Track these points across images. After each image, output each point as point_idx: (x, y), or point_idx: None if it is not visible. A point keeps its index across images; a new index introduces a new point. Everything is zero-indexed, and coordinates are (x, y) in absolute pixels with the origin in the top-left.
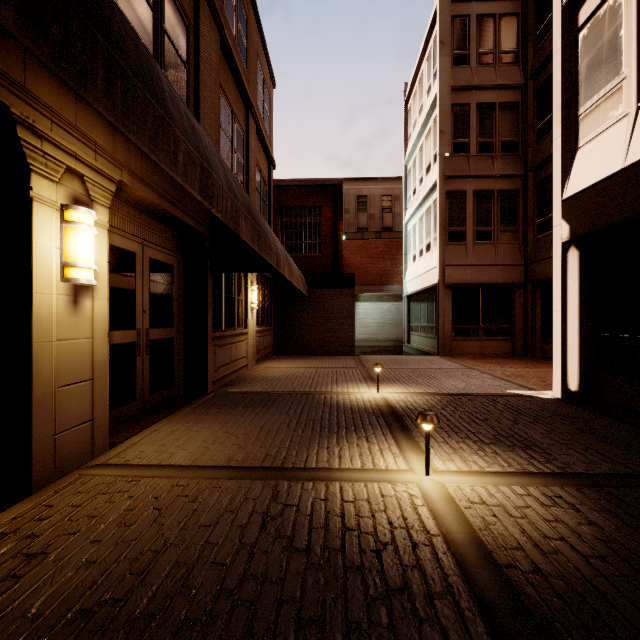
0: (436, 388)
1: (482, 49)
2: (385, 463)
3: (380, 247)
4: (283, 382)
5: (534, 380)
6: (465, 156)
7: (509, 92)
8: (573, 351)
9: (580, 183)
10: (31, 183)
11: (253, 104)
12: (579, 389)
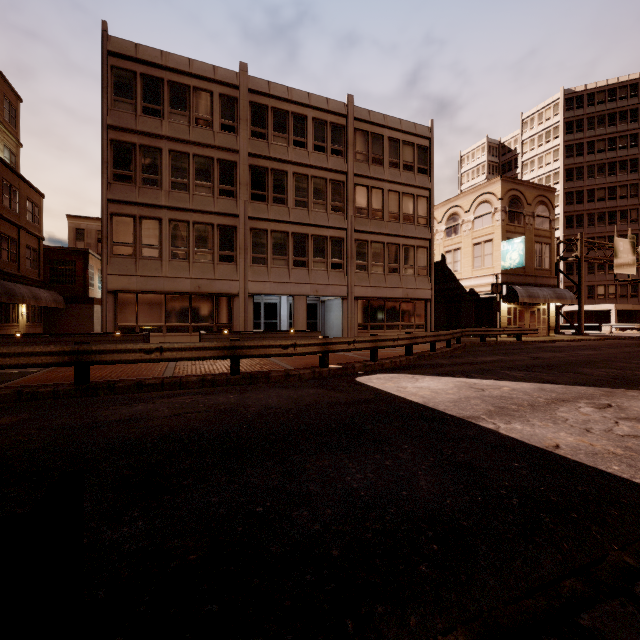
0: None
1: None
2: None
3: None
4: None
5: None
6: None
7: None
8: None
9: None
10: None
11: (23, 225)
12: None
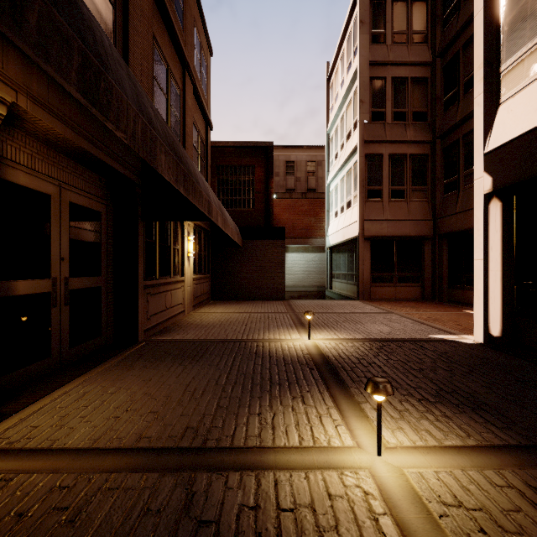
0: (364, 333)
1: (396, 30)
2: (327, 436)
3: (306, 205)
4: (217, 329)
5: (450, 324)
6: (382, 123)
7: (419, 68)
8: (495, 298)
9: (504, 136)
10: None
11: (190, 64)
12: (502, 335)
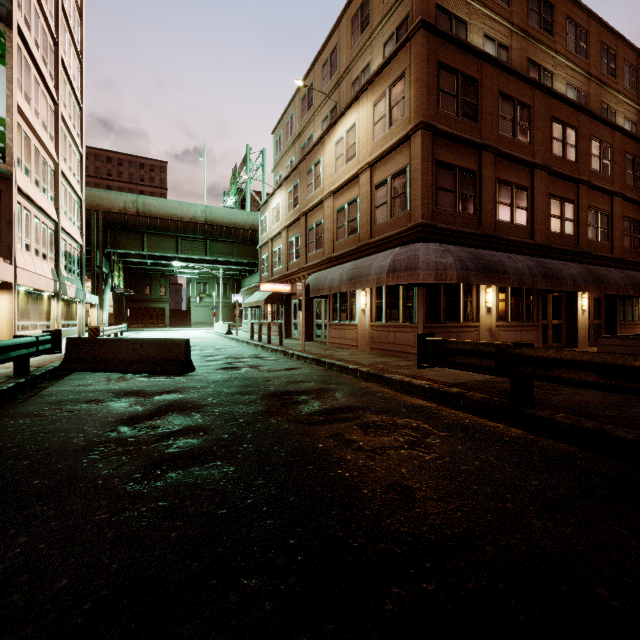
0: None
1: None
2: None
3: None
4: None
5: None
6: None
7: None
8: None
9: None
10: (577, 293)
11: None
12: None
